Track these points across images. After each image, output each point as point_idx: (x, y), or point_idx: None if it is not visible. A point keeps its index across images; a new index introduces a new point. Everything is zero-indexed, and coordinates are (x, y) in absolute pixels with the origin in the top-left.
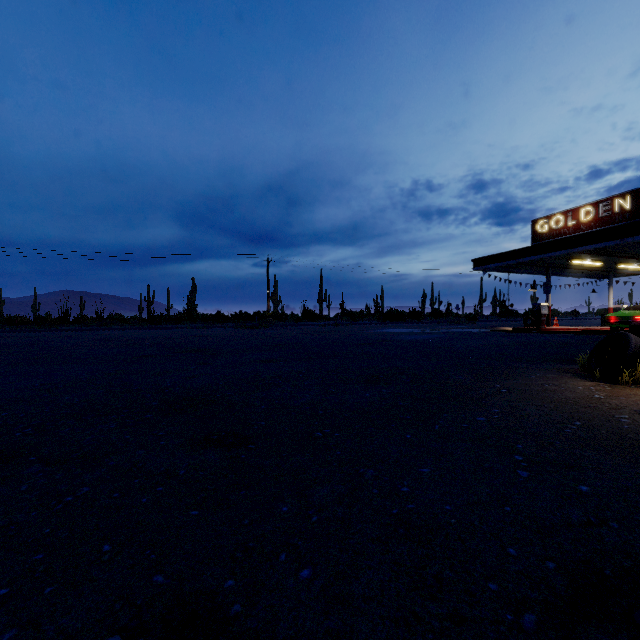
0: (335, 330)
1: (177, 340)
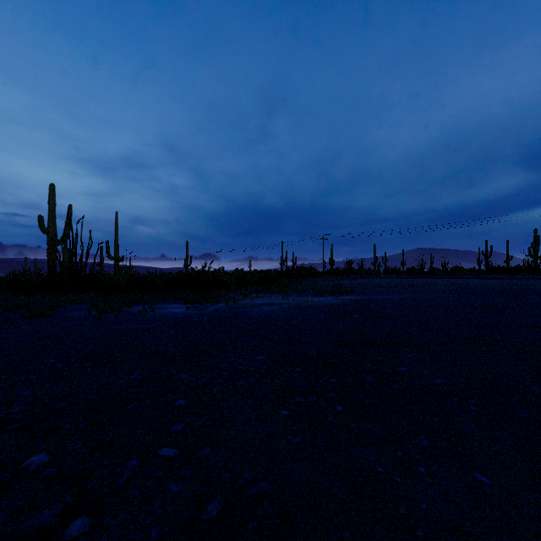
0: None
1: (500, 287)
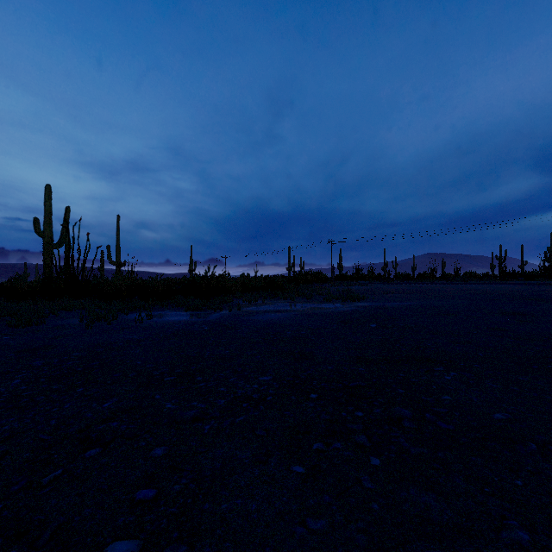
0: None
1: (521, 293)
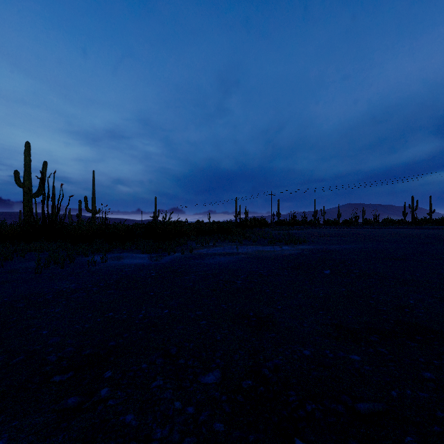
0: None
1: None
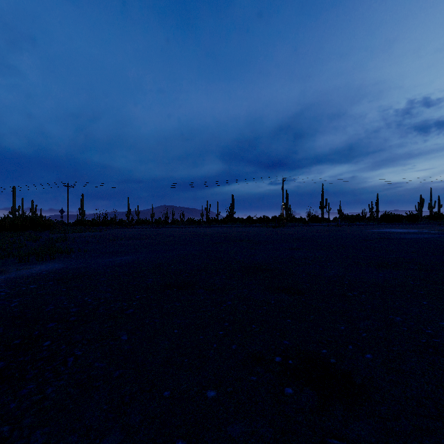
0: (337, 229)
1: (229, 234)
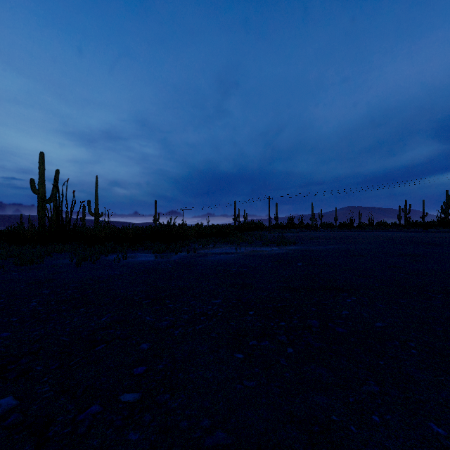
0: None
1: (419, 238)
